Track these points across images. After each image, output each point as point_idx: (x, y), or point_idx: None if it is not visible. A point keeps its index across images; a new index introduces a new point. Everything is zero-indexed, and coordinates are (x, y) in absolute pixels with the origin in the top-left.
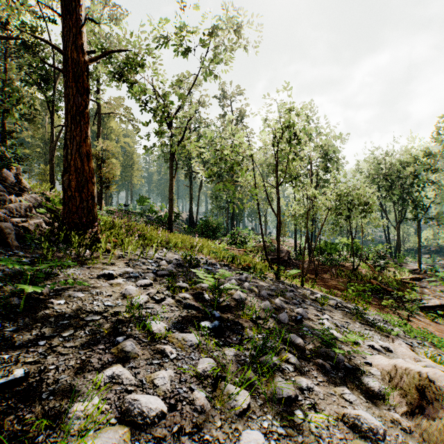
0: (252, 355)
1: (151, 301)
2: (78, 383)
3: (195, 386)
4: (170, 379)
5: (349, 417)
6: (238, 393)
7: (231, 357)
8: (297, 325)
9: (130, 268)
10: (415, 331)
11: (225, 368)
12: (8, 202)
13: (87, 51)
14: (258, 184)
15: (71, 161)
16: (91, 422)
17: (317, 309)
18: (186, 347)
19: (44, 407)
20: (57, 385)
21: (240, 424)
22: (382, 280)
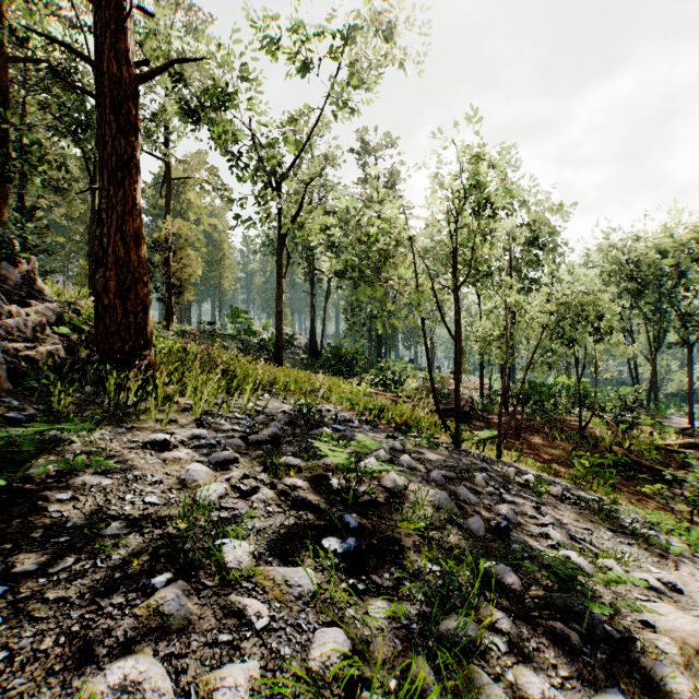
0: (423, 615)
1: (232, 494)
2: None
3: None
4: (250, 685)
5: None
6: None
7: (380, 622)
8: (502, 538)
9: (202, 428)
10: None
11: (369, 649)
12: (6, 317)
13: (135, 62)
14: (422, 287)
15: (109, 246)
16: None
17: (531, 503)
18: (290, 599)
19: None
20: None
21: None
22: (631, 447)
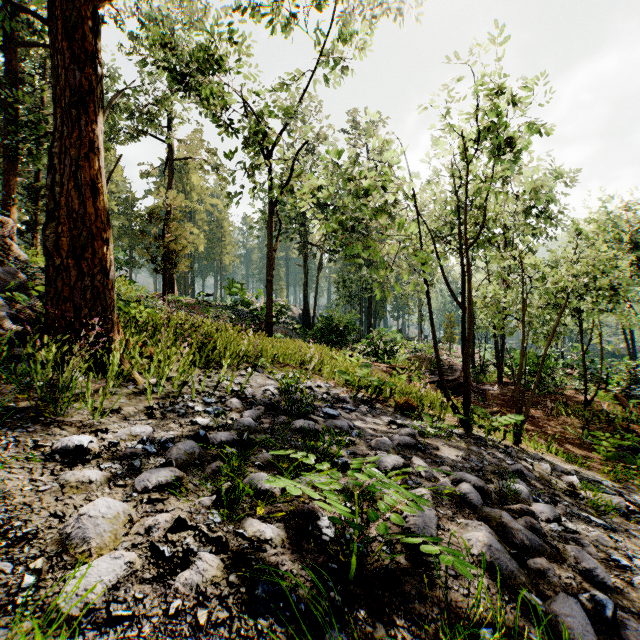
0: None
1: (144, 569)
2: None
3: None
4: None
5: None
6: None
7: None
8: None
9: (151, 421)
10: None
11: None
12: None
13: None
14: None
15: (62, 197)
16: None
17: (597, 529)
18: None
19: None
20: None
21: None
22: None
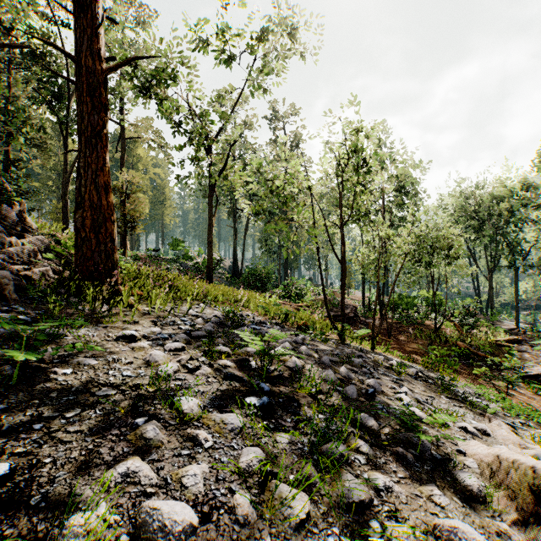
0: (312, 442)
1: (182, 370)
2: (81, 484)
3: (237, 487)
4: (203, 476)
5: (443, 530)
6: (293, 497)
7: (284, 445)
8: (369, 400)
9: (157, 327)
10: (516, 407)
11: (277, 460)
12: (8, 246)
13: (105, 58)
14: (317, 224)
15: (86, 194)
16: (94, 540)
17: (392, 379)
18: (225, 432)
19: (32, 518)
20: (53, 486)
21: (296, 540)
22: (471, 342)
